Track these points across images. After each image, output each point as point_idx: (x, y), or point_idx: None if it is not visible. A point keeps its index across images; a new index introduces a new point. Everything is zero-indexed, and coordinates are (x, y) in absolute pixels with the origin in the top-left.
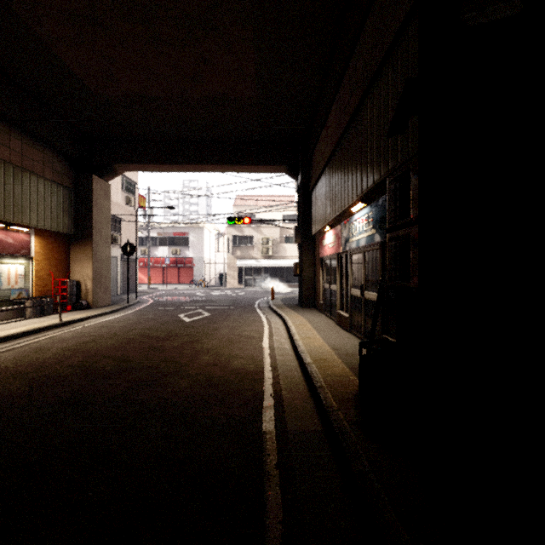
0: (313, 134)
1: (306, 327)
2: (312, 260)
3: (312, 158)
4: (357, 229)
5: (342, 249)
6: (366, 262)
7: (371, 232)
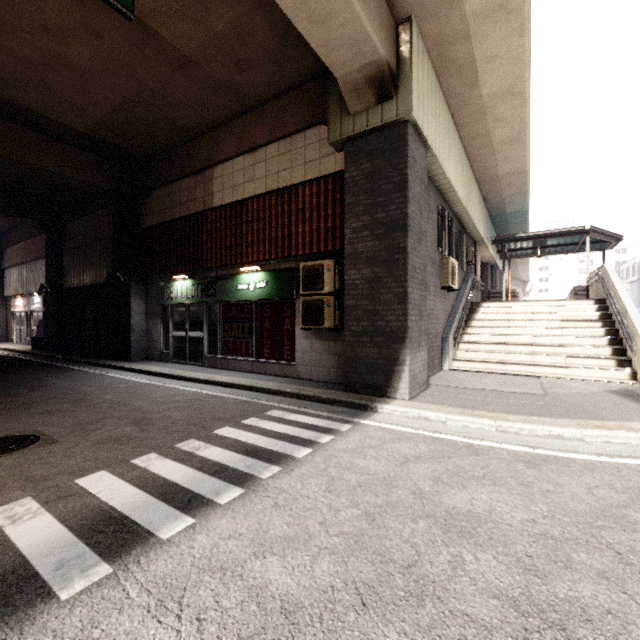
0: (7, 240)
1: (6, 346)
2: (4, 312)
3: (6, 251)
4: (35, 303)
5: (28, 309)
6: (39, 316)
7: (40, 306)
